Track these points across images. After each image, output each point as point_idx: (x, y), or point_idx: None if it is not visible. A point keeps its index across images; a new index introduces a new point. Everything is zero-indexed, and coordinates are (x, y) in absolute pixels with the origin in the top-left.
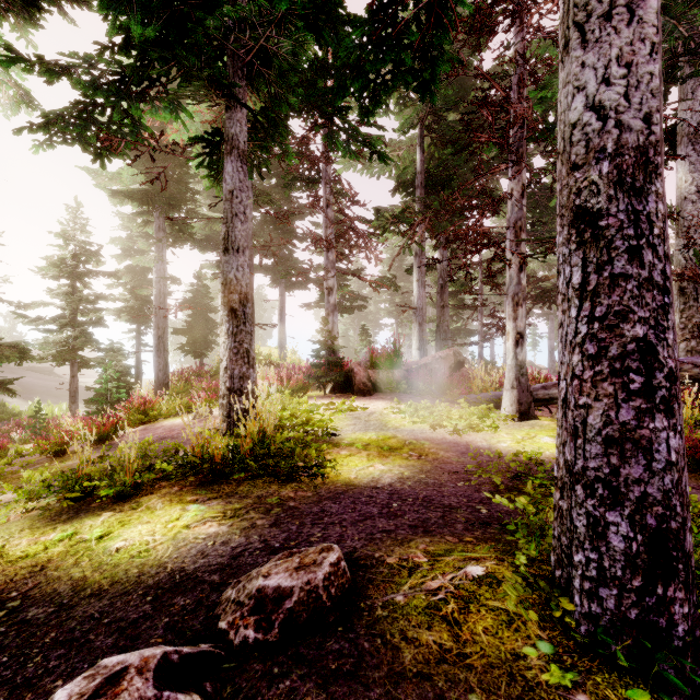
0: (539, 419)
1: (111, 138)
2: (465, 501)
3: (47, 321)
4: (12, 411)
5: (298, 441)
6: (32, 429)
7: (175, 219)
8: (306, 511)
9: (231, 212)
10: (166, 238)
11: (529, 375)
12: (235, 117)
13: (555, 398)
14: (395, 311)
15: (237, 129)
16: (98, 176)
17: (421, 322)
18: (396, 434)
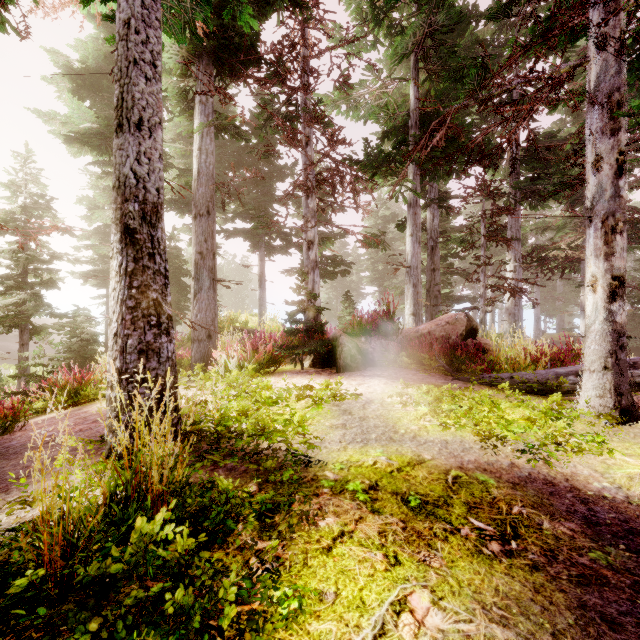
0: None
1: None
2: None
3: None
4: None
5: (222, 498)
6: None
7: None
8: None
9: (126, 58)
10: None
11: (567, 346)
12: None
13: None
14: (378, 279)
15: None
16: (50, 119)
17: (416, 282)
18: (420, 454)
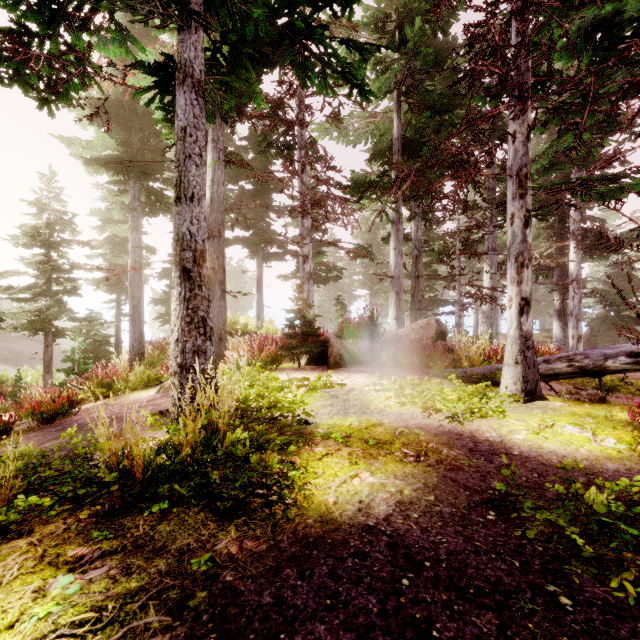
0: (548, 399)
1: (24, 50)
2: (518, 567)
3: (20, 290)
4: (1, 378)
5: (259, 436)
6: (12, 397)
7: (151, 189)
8: (250, 602)
9: (183, 153)
10: (142, 208)
11: None
12: (189, 39)
13: (560, 374)
14: (369, 282)
15: (191, 54)
16: (72, 144)
17: (398, 291)
18: (382, 420)
